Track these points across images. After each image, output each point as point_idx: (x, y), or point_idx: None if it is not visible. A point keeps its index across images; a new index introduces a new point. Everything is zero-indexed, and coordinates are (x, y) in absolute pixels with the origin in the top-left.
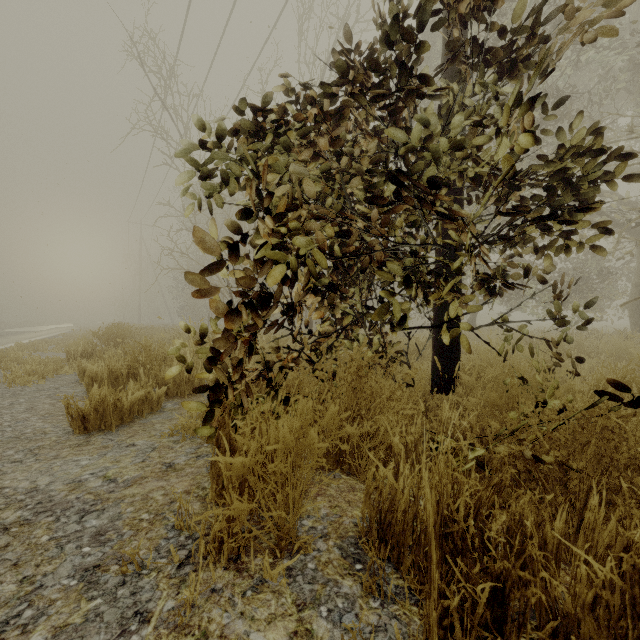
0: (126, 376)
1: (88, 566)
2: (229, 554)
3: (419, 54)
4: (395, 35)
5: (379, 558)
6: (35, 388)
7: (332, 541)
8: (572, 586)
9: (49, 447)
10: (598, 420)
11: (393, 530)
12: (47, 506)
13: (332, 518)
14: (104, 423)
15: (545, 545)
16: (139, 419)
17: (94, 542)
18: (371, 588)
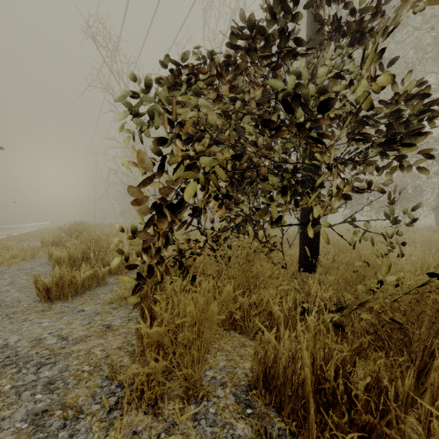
0: (81, 259)
1: (38, 411)
2: (148, 400)
3: (293, 21)
4: (275, 7)
5: (265, 403)
6: (17, 268)
7: (228, 389)
8: (415, 426)
9: (21, 312)
10: (429, 295)
11: (276, 382)
12: (13, 360)
13: (228, 369)
14: (63, 294)
15: (396, 396)
16: (89, 291)
17: (45, 390)
18: (259, 431)
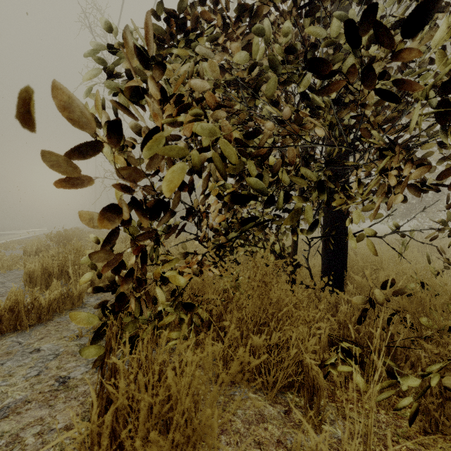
0: (60, 273)
1: None
2: None
3: None
4: None
5: None
6: None
7: None
8: None
9: None
10: None
11: None
12: None
13: None
14: (19, 323)
15: None
16: (58, 316)
17: None
18: None
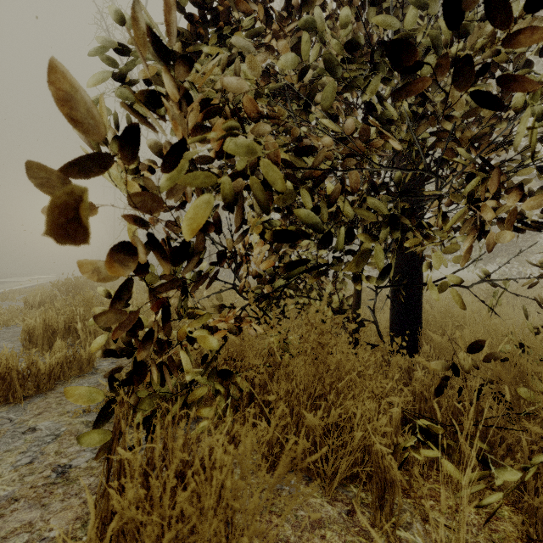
0: (66, 330)
1: None
2: None
3: None
4: None
5: None
6: None
7: None
8: None
9: None
10: None
11: None
12: None
13: None
14: (12, 394)
15: None
16: (61, 385)
17: None
18: None
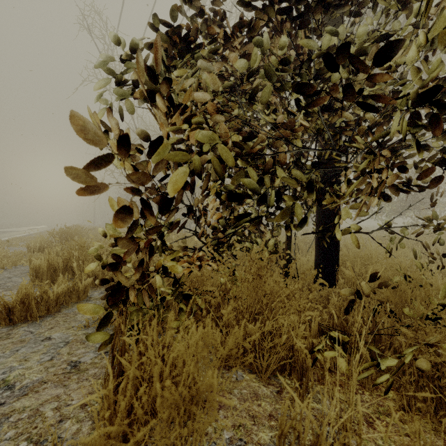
0: (64, 268)
1: None
2: None
3: None
4: None
5: None
6: None
7: None
8: None
9: None
10: None
11: None
12: None
13: None
14: (30, 314)
15: None
16: (65, 309)
17: None
18: None
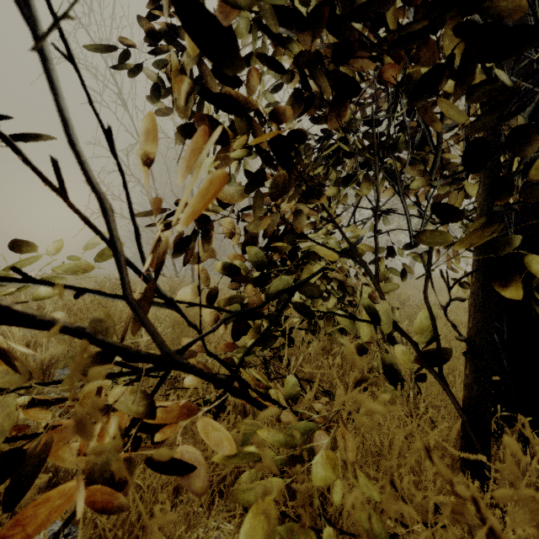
0: None
1: None
2: None
3: None
4: None
5: None
6: None
7: None
8: None
9: None
10: None
11: None
12: None
13: None
14: None
15: None
16: None
17: None
18: None
